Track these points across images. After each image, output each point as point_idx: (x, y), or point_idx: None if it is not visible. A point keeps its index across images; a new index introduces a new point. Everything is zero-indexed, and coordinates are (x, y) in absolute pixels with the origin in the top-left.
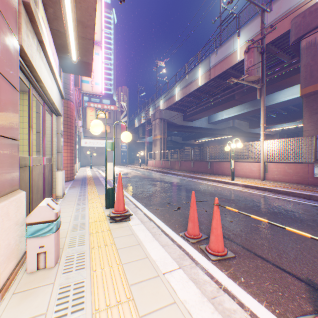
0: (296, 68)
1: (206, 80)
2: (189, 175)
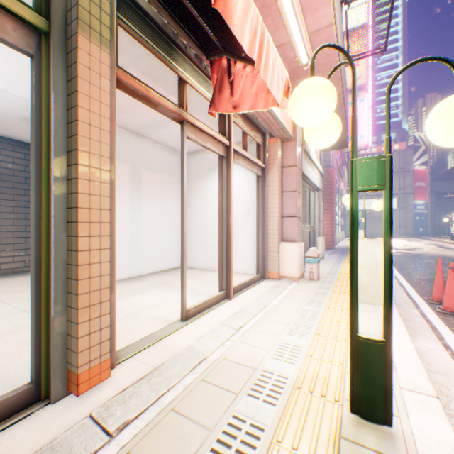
0: None
1: None
2: None
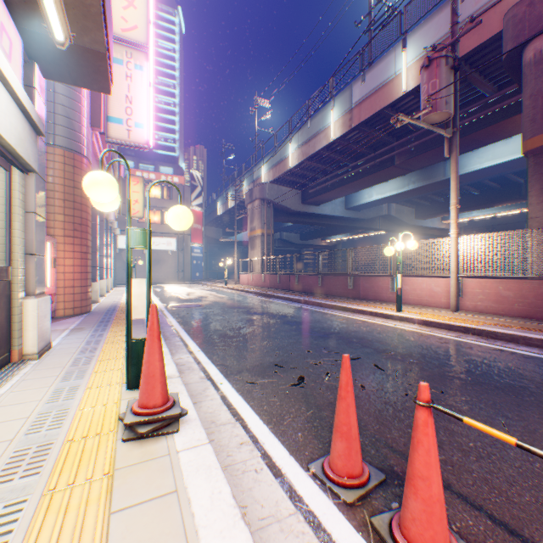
0: (506, 108)
1: (344, 129)
2: (315, 301)
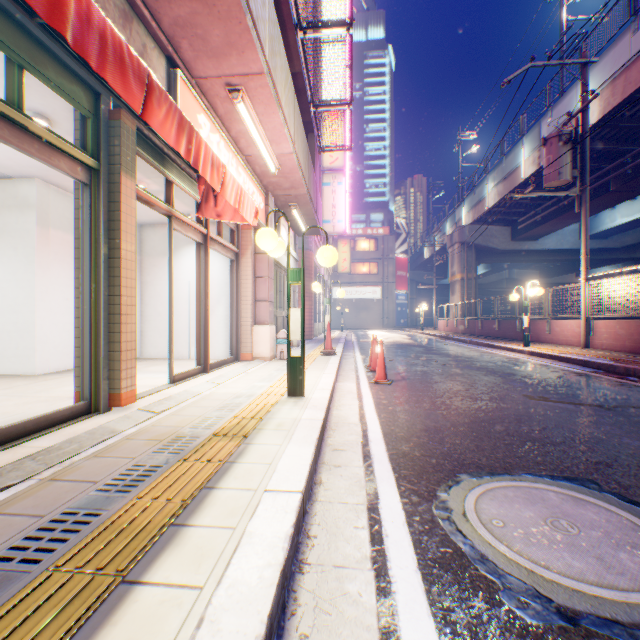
0: None
1: (533, 168)
2: (474, 341)
